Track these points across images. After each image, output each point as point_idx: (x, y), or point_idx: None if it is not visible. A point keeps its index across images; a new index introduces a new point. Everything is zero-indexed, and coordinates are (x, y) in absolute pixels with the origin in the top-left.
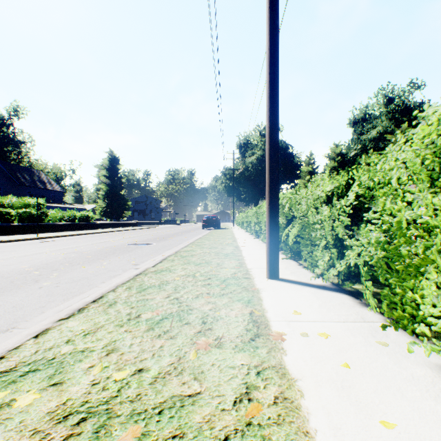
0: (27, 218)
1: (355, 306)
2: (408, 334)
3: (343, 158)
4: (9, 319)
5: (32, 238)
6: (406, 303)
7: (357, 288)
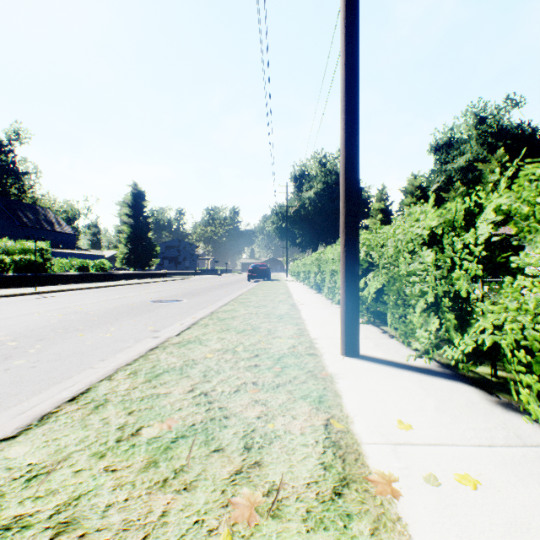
0: (26, 266)
1: (495, 409)
2: None
3: (423, 192)
4: None
5: (29, 292)
6: None
7: (477, 371)
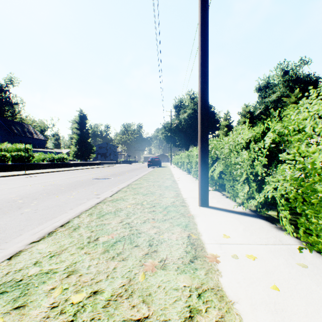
0: (18, 159)
1: (273, 230)
2: (321, 256)
3: (251, 115)
4: None
5: (21, 174)
6: (321, 231)
7: (270, 214)
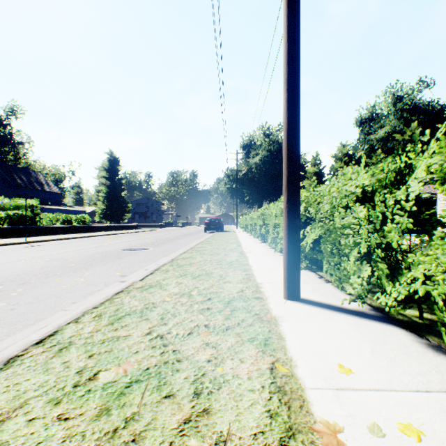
0: (19, 220)
1: (427, 352)
2: None
3: (350, 158)
4: None
5: (20, 242)
6: None
7: (404, 313)
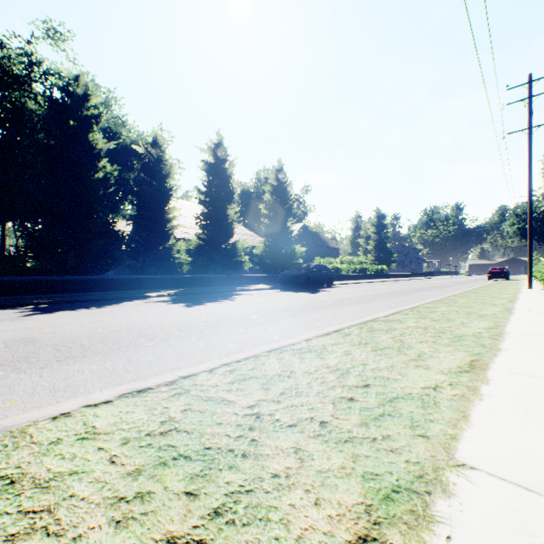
0: (361, 270)
1: None
2: None
3: None
4: (460, 289)
5: (382, 281)
6: None
7: None
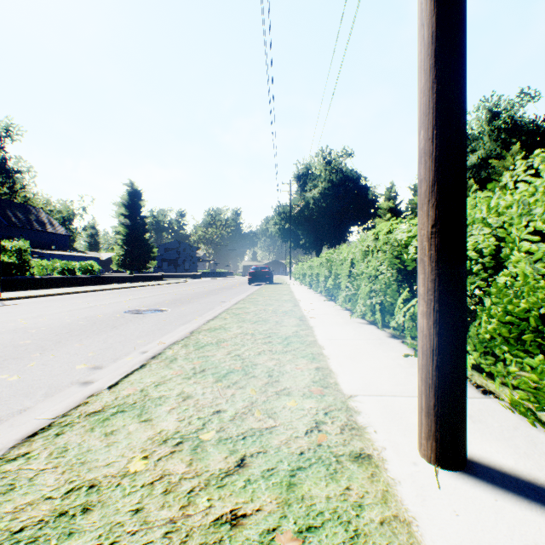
0: None
1: None
2: None
3: None
4: None
5: None
6: None
7: None
